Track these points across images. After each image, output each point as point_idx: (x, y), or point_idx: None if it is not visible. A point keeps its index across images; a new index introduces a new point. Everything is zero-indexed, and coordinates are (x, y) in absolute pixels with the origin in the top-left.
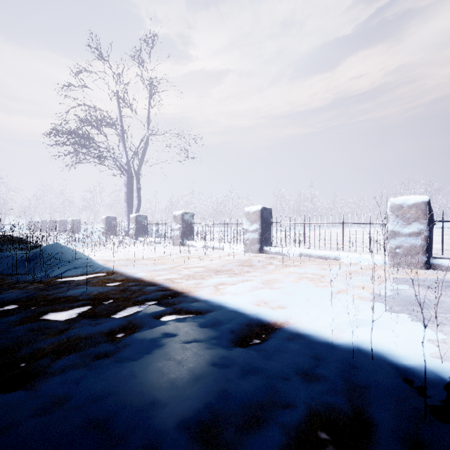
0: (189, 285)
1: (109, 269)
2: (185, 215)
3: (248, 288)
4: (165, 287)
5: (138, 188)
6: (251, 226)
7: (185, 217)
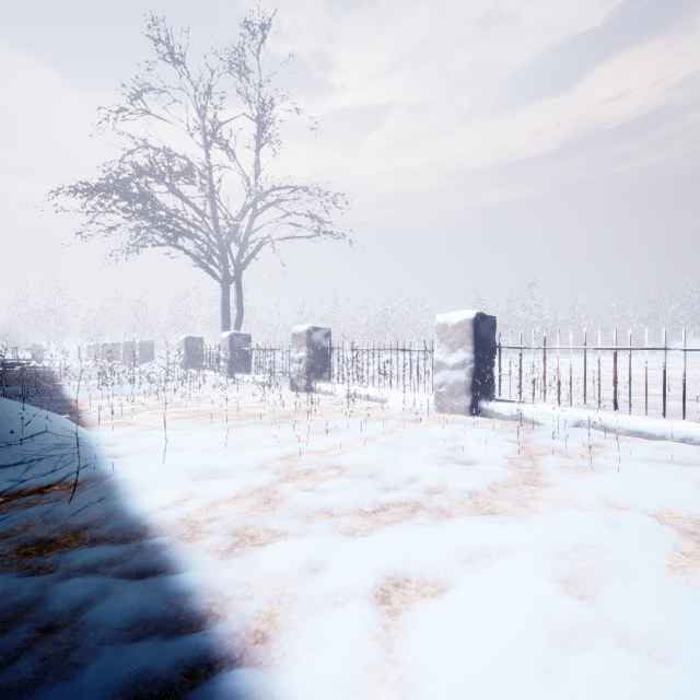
0: (277, 584)
1: (96, 470)
2: (313, 333)
3: (521, 644)
4: (184, 595)
5: (238, 288)
6: (450, 354)
7: (315, 337)
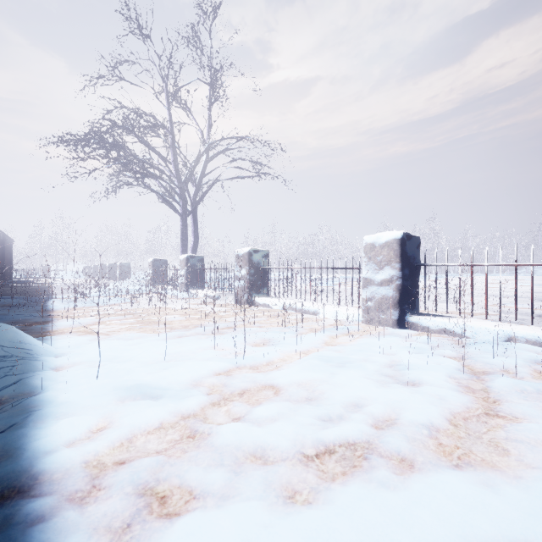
0: None
1: (27, 387)
2: (254, 254)
3: None
4: None
5: (194, 220)
6: (378, 271)
7: (255, 258)
